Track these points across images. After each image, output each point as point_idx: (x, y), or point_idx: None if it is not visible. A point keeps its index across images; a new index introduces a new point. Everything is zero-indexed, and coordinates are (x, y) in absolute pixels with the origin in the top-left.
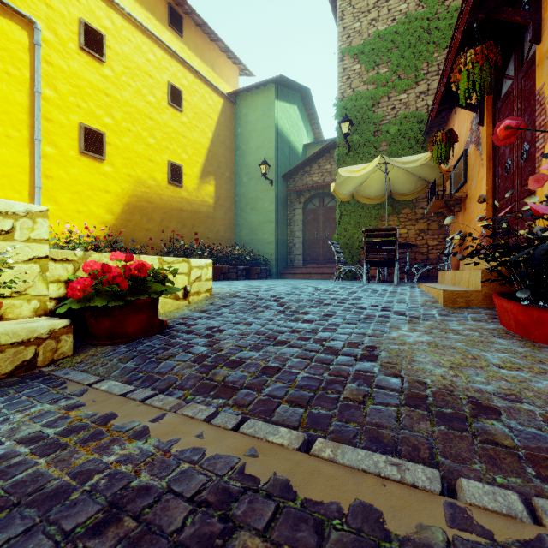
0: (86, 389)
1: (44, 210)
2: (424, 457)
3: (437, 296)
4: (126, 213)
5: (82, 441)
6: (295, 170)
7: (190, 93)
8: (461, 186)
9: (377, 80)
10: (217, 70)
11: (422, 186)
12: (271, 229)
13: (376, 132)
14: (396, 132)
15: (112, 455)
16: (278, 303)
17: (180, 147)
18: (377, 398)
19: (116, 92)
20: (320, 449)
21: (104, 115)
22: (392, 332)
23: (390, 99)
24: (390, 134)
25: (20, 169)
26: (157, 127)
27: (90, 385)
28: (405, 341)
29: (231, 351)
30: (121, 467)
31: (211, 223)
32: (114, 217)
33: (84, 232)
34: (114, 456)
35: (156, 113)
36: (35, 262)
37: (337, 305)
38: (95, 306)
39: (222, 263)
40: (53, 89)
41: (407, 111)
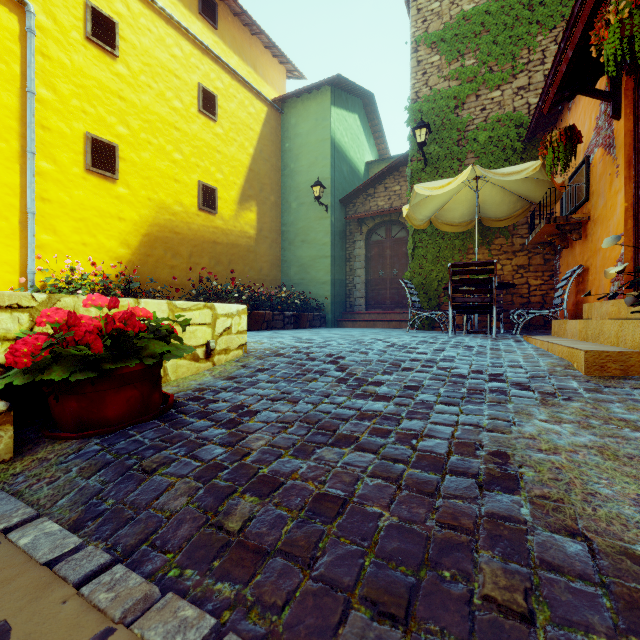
0: None
1: None
2: None
3: (569, 358)
4: (145, 246)
5: None
6: (356, 193)
7: (226, 99)
8: (579, 205)
9: (461, 75)
10: (259, 71)
11: (522, 208)
12: (326, 265)
13: (460, 140)
14: (486, 140)
15: None
16: (337, 366)
17: (213, 165)
18: (556, 605)
19: (133, 94)
20: None
21: (117, 123)
22: (525, 424)
23: (479, 98)
24: (478, 143)
25: (8, 189)
26: (185, 139)
27: (9, 530)
28: (555, 443)
29: (262, 457)
30: None
31: (252, 259)
32: (130, 251)
33: (91, 270)
34: None
35: (183, 122)
36: None
37: (422, 370)
38: (52, 380)
39: (264, 308)
40: (51, 89)
41: (501, 113)
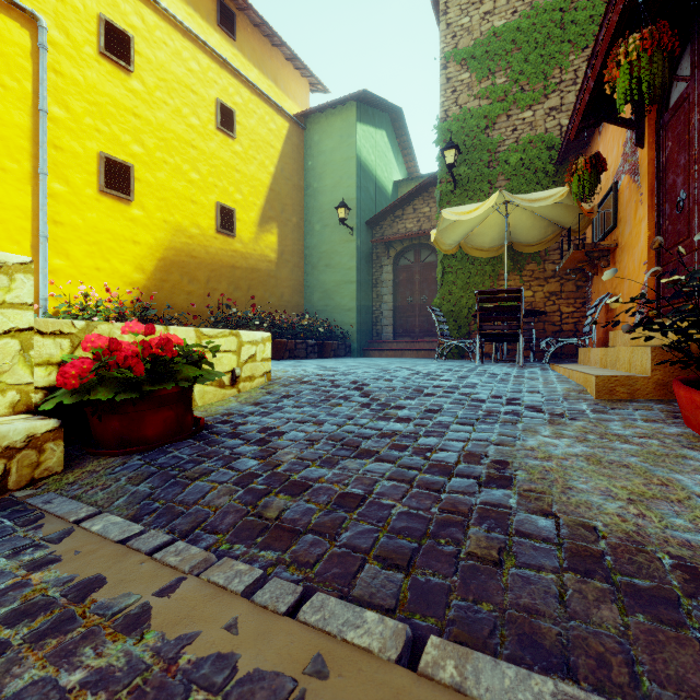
0: (69, 529)
1: (26, 261)
2: (621, 683)
3: (584, 384)
4: (161, 271)
5: (35, 636)
6: (383, 215)
7: (245, 114)
8: (608, 232)
9: (492, 93)
10: (280, 84)
11: (554, 233)
12: (352, 291)
13: (491, 162)
14: (517, 161)
15: (77, 671)
16: (361, 392)
17: (232, 185)
18: (521, 556)
19: (148, 111)
20: (436, 663)
21: (131, 141)
22: (528, 439)
23: (510, 118)
24: (509, 165)
25: (20, 212)
26: (203, 158)
27: (78, 522)
28: (550, 453)
29: (292, 467)
30: (86, 698)
31: (272, 285)
32: (145, 277)
33: (105, 296)
34: (79, 673)
35: (200, 140)
36: (13, 336)
37: (444, 395)
38: (98, 400)
39: (286, 336)
40: (64, 107)
41: (532, 134)
